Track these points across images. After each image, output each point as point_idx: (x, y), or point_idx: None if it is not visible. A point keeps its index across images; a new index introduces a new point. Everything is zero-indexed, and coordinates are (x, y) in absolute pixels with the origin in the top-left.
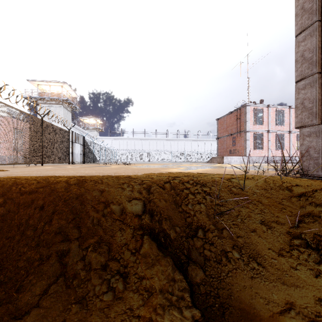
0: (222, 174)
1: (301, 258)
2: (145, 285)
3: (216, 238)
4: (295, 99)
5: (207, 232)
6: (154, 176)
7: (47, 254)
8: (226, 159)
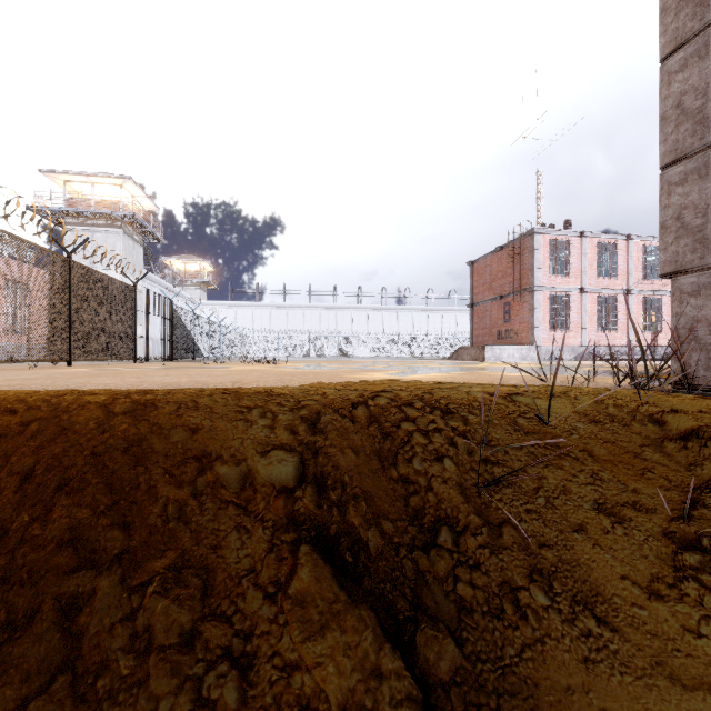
0: (489, 386)
1: (709, 604)
2: (300, 691)
3: (486, 549)
4: (661, 209)
5: (461, 533)
6: (329, 390)
7: (29, 607)
8: (491, 351)
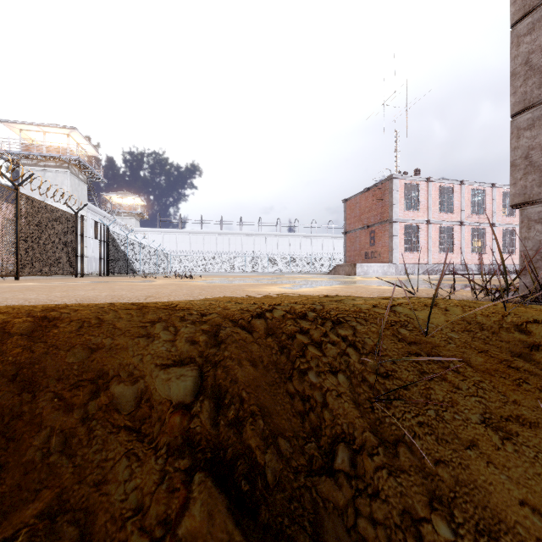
0: (369, 298)
1: None
2: None
3: (384, 471)
4: (511, 150)
5: (358, 453)
6: (230, 304)
7: None
8: (360, 268)
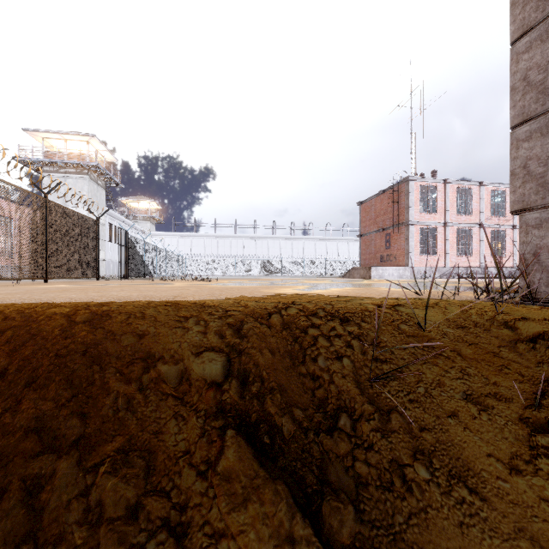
0: (377, 299)
1: None
2: None
3: (378, 432)
4: (511, 160)
5: (358, 419)
6: (250, 302)
7: None
8: (375, 271)
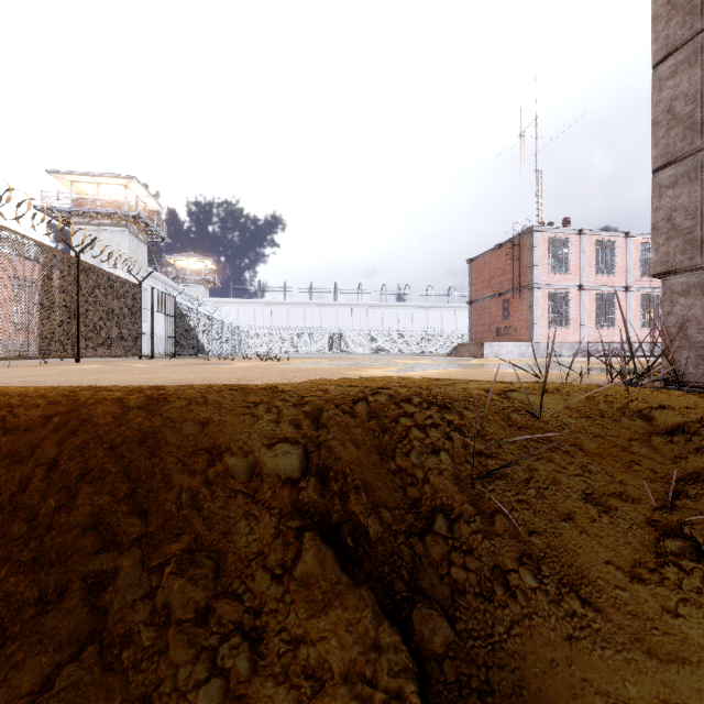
0: (485, 382)
1: (687, 587)
2: (306, 662)
3: (479, 536)
4: (652, 211)
5: (456, 521)
6: (331, 386)
7: (59, 584)
8: (490, 347)
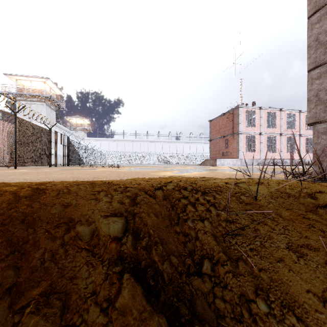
0: (224, 179)
1: None
2: None
3: (230, 274)
4: (307, 91)
5: (216, 264)
6: (142, 182)
7: None
8: (219, 161)
